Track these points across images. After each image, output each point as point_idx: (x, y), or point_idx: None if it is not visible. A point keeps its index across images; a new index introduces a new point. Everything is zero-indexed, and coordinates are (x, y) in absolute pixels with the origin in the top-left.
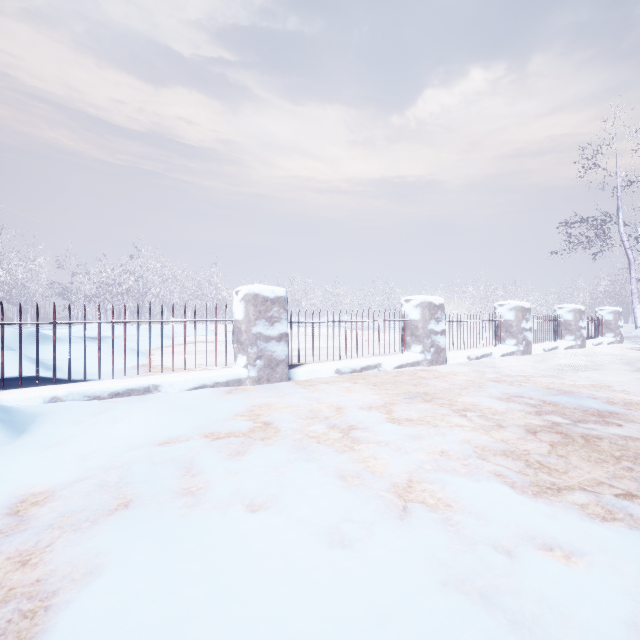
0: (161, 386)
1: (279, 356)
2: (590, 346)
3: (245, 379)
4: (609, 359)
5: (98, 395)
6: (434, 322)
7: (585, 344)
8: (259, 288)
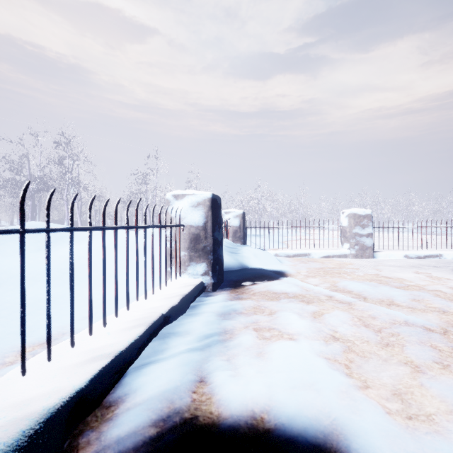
0: (311, 254)
1: (367, 244)
2: None
3: (348, 255)
4: None
5: (289, 255)
6: None
7: None
8: (356, 210)
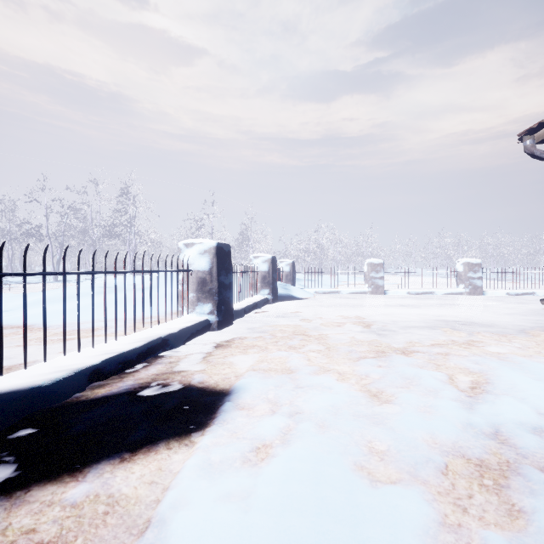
0: (341, 291)
1: (380, 284)
2: None
3: (367, 292)
4: None
5: (325, 292)
6: (472, 273)
7: None
8: (372, 260)
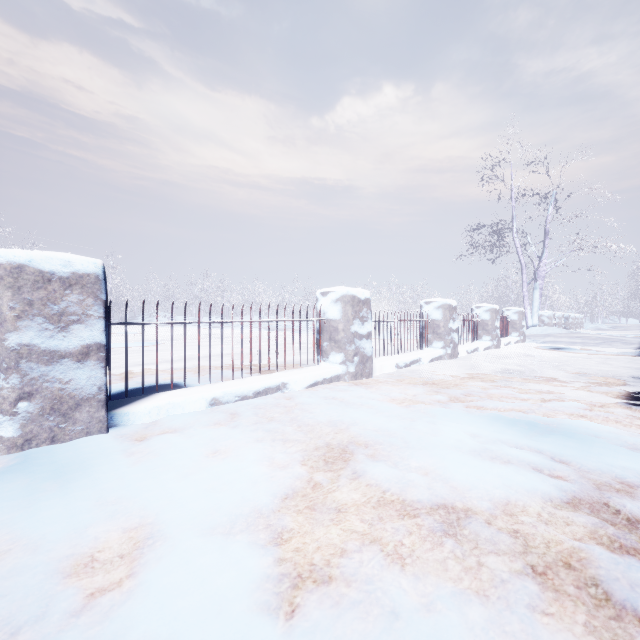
0: None
1: (81, 389)
2: (502, 346)
3: None
4: (532, 361)
5: None
6: (358, 322)
7: (500, 344)
8: (28, 253)
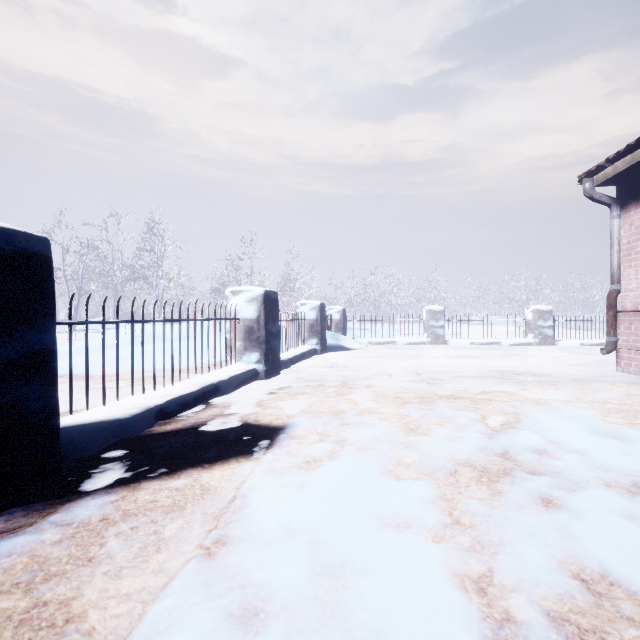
0: (397, 341)
1: (440, 334)
2: None
3: (426, 342)
4: None
5: (379, 342)
6: (542, 321)
7: None
8: (432, 307)
